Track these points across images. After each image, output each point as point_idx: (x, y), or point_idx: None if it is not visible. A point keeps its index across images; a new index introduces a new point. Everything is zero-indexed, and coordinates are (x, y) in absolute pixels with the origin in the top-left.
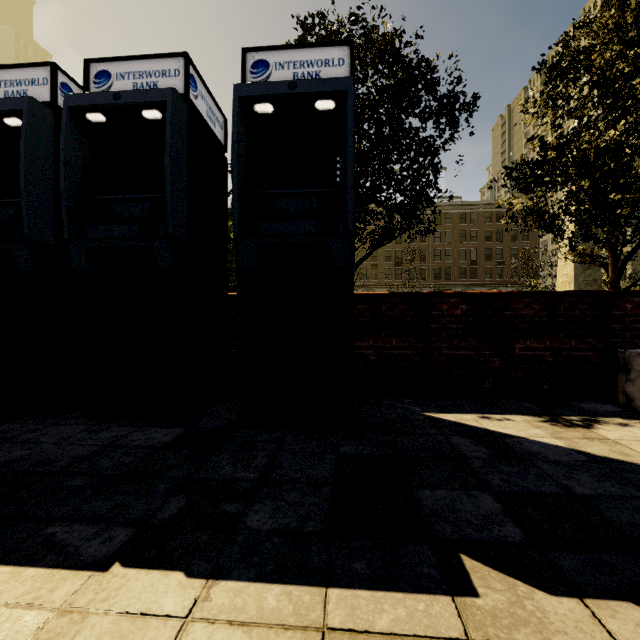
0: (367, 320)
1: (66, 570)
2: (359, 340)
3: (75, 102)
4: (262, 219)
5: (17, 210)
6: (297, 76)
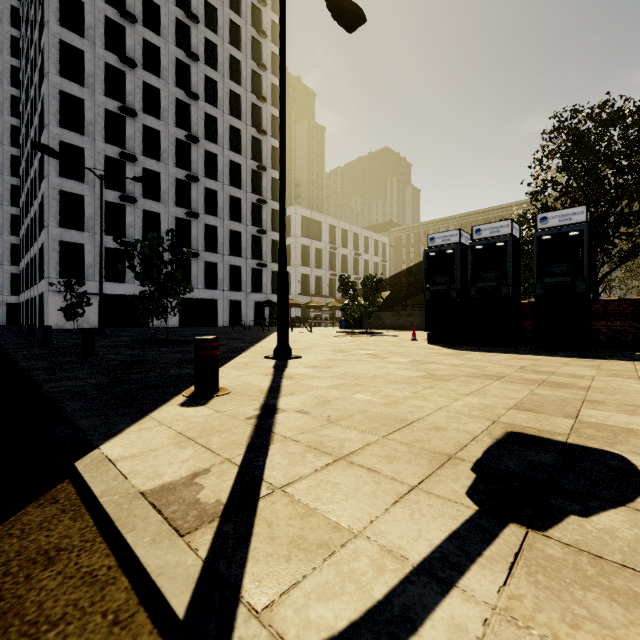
0: (600, 312)
1: (515, 354)
2: (595, 322)
3: (473, 244)
4: (545, 276)
5: (450, 279)
6: (560, 221)
